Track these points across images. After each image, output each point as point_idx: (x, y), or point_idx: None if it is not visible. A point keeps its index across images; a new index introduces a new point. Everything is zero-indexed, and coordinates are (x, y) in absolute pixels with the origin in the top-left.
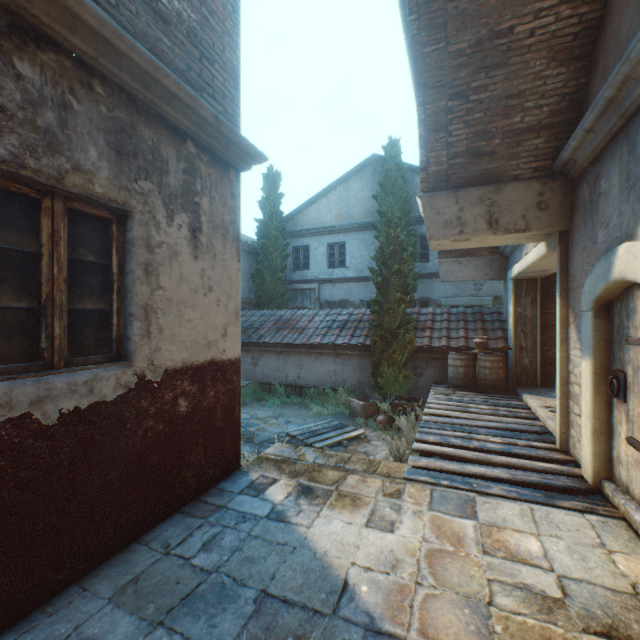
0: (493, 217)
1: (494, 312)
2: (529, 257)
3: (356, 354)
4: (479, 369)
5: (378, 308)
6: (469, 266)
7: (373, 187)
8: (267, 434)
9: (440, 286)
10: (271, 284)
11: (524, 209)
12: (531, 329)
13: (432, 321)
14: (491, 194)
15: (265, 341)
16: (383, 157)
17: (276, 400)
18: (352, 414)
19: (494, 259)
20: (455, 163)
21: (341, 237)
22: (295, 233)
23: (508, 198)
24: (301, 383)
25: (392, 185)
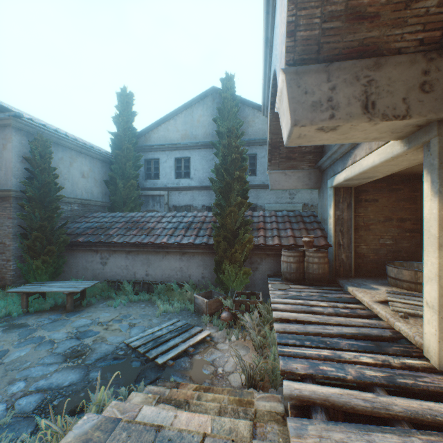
0: (370, 99)
1: (311, 215)
2: (367, 162)
3: (200, 252)
4: (308, 264)
5: (221, 210)
6: (293, 177)
7: (213, 114)
8: (104, 347)
9: (264, 195)
10: (124, 190)
11: (406, 90)
12: (347, 229)
13: (264, 222)
14: (369, 70)
15: (113, 242)
16: (221, 90)
17: (123, 298)
18: (197, 310)
19: (312, 172)
20: (330, 27)
21: (186, 153)
22: (147, 147)
23: (388, 76)
24: (149, 280)
25: (228, 111)
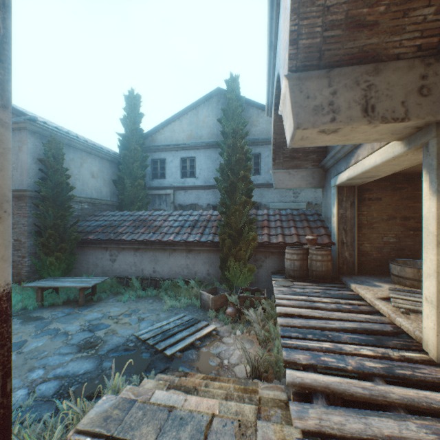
0: (369, 103)
1: (315, 213)
2: (369, 161)
3: (206, 250)
4: (311, 262)
5: (226, 209)
6: (297, 176)
7: (217, 114)
8: (116, 339)
9: (268, 194)
10: (132, 189)
11: (404, 94)
12: (350, 227)
13: (268, 221)
14: (369, 76)
15: (122, 239)
16: (225, 91)
17: (132, 294)
18: (203, 306)
19: (316, 171)
20: (330, 35)
21: (192, 153)
22: (153, 148)
23: (387, 81)
24: (156, 276)
25: (233, 112)
